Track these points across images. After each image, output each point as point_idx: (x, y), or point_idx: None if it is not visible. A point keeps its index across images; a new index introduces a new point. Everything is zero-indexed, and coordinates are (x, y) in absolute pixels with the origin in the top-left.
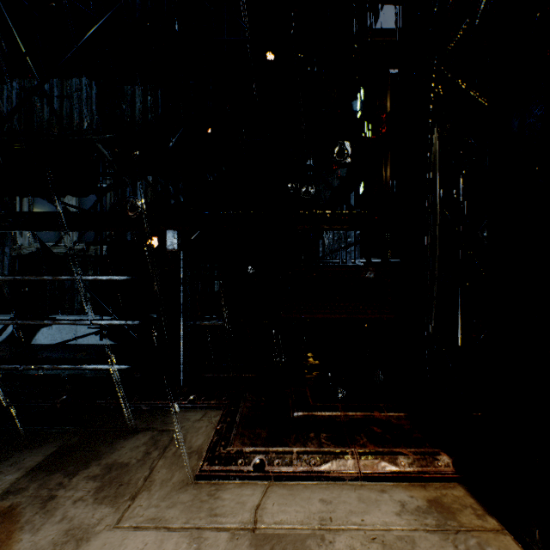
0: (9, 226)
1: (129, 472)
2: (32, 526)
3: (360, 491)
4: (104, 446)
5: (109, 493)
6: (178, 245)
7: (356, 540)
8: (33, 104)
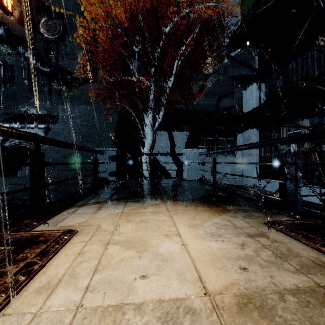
0: (247, 148)
1: (252, 216)
2: (231, 213)
3: (307, 249)
4: (253, 212)
5: (245, 216)
6: (295, 150)
7: (283, 246)
8: (288, 78)
